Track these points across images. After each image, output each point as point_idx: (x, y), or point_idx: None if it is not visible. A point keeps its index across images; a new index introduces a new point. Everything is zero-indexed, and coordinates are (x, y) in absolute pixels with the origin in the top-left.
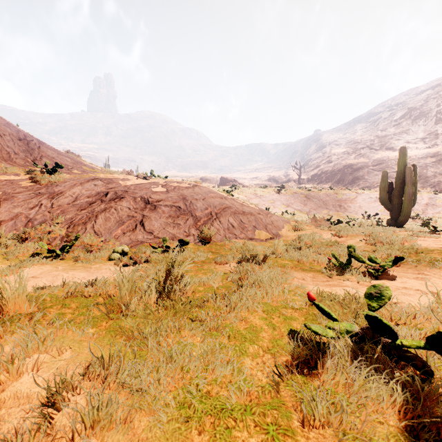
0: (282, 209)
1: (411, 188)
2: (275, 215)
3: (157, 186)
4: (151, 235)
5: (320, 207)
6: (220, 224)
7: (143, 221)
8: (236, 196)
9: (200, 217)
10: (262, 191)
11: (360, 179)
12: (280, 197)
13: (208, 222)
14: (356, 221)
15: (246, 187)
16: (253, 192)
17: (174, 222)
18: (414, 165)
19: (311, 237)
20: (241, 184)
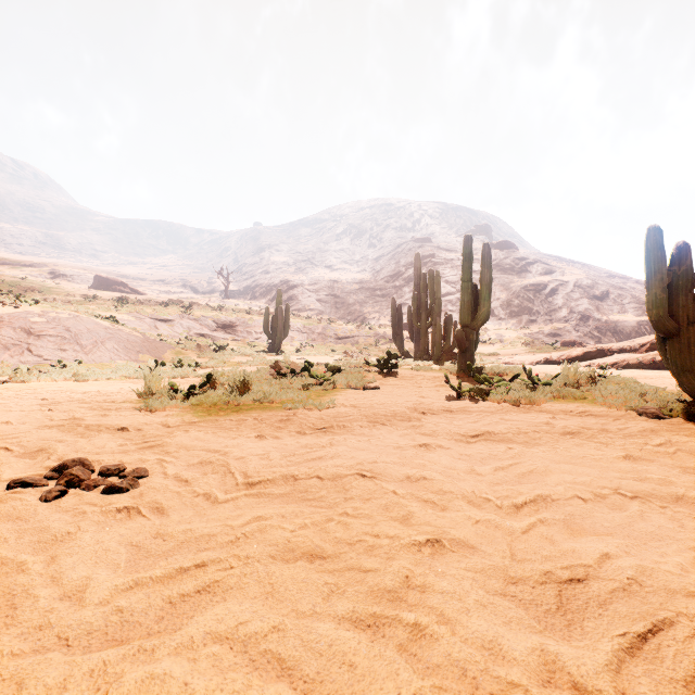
0: (183, 335)
1: (282, 323)
2: (161, 343)
3: (35, 316)
4: (41, 359)
5: (228, 333)
6: (106, 350)
7: (31, 348)
8: (124, 318)
9: (87, 345)
10: (160, 312)
11: (294, 299)
12: (183, 321)
13: (94, 348)
14: (255, 348)
15: (140, 303)
16: (148, 313)
17: (61, 348)
18: (287, 304)
19: (182, 359)
20: (135, 289)
